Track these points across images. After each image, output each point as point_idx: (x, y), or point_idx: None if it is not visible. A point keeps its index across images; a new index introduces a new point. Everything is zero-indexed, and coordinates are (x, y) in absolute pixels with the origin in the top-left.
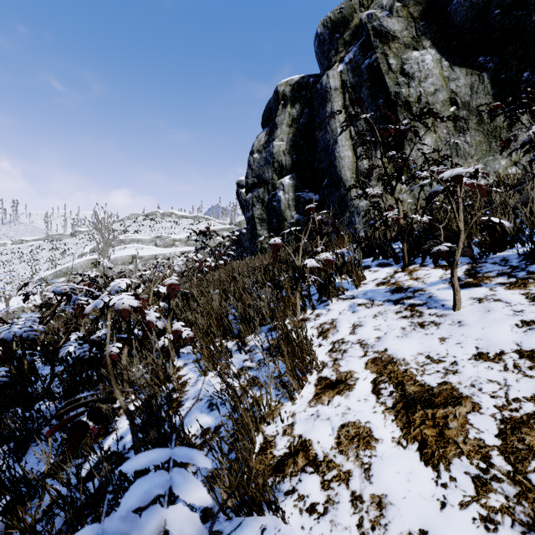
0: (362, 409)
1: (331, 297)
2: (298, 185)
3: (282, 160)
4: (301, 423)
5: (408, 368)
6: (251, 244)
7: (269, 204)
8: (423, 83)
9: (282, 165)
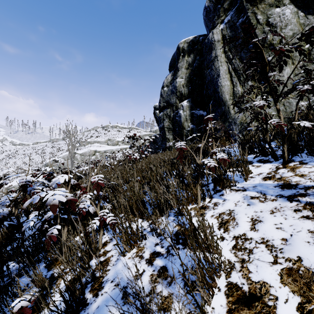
0: None
1: (225, 188)
2: (192, 106)
3: (182, 91)
4: None
5: None
6: (162, 144)
7: (173, 118)
8: (283, 29)
9: (182, 93)
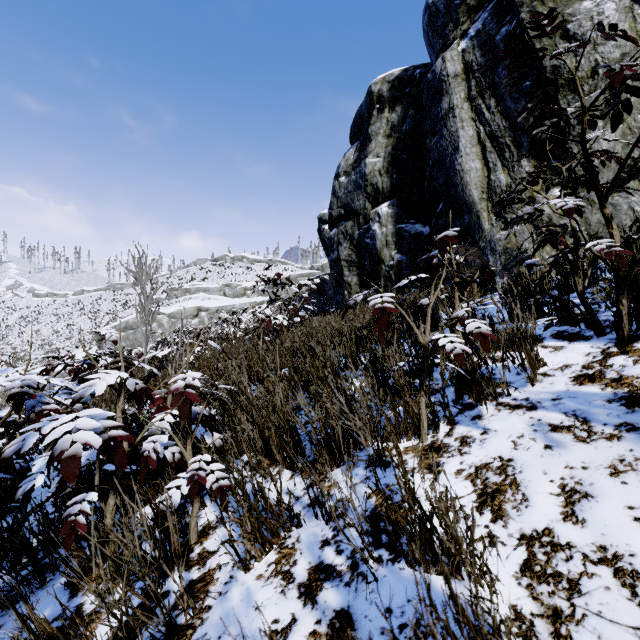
0: None
1: (485, 401)
2: (399, 215)
3: (377, 183)
4: None
5: None
6: (336, 294)
7: (360, 241)
8: (601, 46)
9: (378, 188)
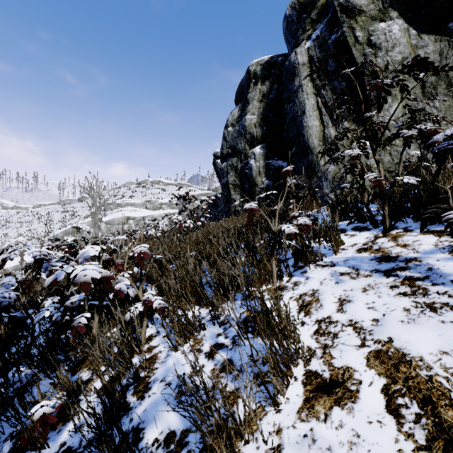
0: (378, 440)
1: (309, 263)
2: (267, 154)
3: (253, 132)
4: (291, 449)
5: (432, 374)
6: (225, 207)
7: (242, 171)
8: (390, 52)
9: (254, 136)
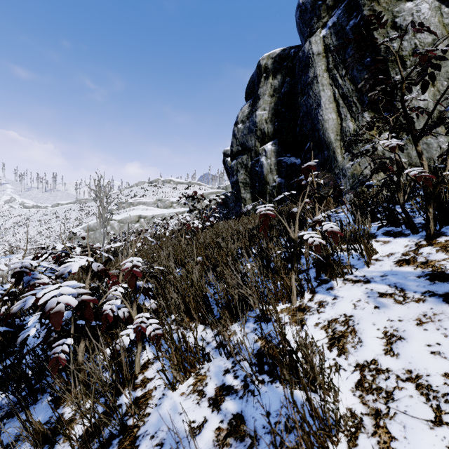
0: None
1: (336, 278)
2: (279, 151)
3: (264, 128)
4: None
5: None
6: (235, 206)
7: (252, 169)
8: (418, 34)
9: (265, 132)
